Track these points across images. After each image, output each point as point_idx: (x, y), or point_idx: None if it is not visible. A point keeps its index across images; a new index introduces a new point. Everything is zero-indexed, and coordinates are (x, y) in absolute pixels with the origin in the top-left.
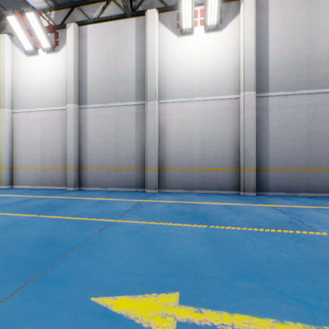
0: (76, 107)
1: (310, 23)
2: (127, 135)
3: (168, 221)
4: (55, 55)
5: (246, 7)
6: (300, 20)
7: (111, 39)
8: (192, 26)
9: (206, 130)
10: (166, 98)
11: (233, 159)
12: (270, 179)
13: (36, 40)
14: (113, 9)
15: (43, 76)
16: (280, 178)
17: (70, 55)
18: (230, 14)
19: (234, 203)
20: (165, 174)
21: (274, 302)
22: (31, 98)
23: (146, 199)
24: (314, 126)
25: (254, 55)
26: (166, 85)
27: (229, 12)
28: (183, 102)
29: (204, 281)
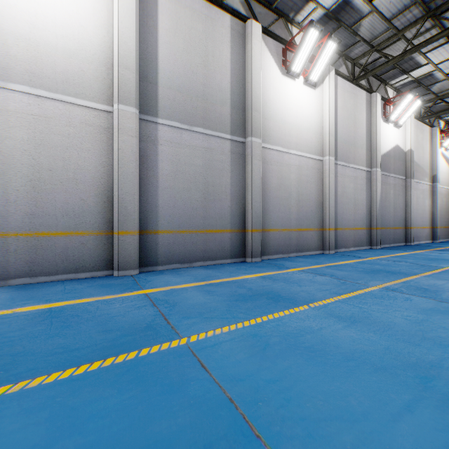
0: None
1: (207, 45)
2: None
3: None
4: None
5: None
6: (197, 35)
7: None
8: None
9: (43, 156)
10: None
11: (101, 216)
12: (160, 247)
13: None
14: None
15: None
16: (173, 244)
17: None
18: None
19: (80, 298)
20: None
21: None
22: None
23: None
24: (211, 176)
25: (136, 51)
26: None
27: None
28: None
29: None
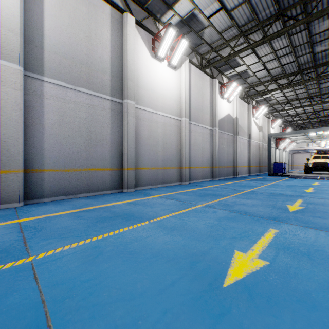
0: None
1: (90, 24)
2: None
3: None
4: None
5: None
6: (81, 15)
7: None
8: None
9: None
10: None
11: None
12: (46, 182)
13: None
14: None
15: None
16: (59, 180)
17: None
18: None
19: None
20: None
21: None
22: None
23: None
24: (94, 127)
25: (20, 17)
26: None
27: None
28: None
29: None
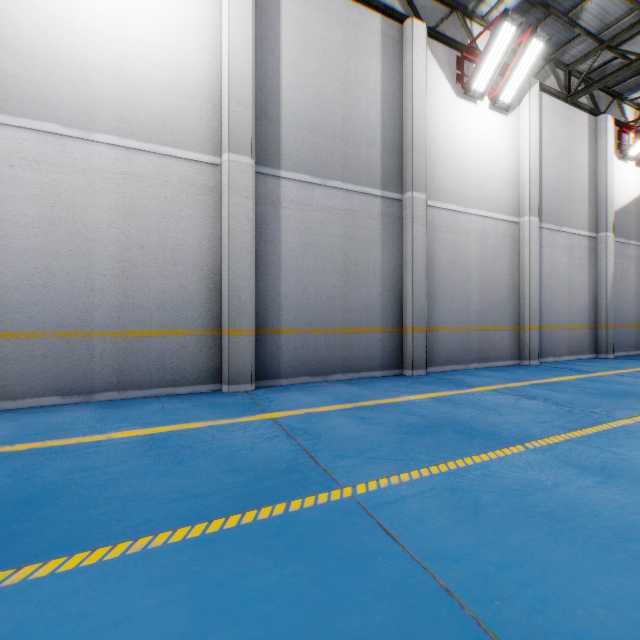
0: None
1: (348, 61)
2: None
3: None
4: None
5: None
6: (334, 48)
7: None
8: None
9: (134, 229)
10: None
11: (206, 309)
12: (284, 352)
13: None
14: None
15: None
16: (301, 348)
17: None
18: None
19: (187, 423)
20: None
21: None
22: None
23: None
24: (353, 251)
25: (252, 78)
26: None
27: None
28: (57, 136)
29: None
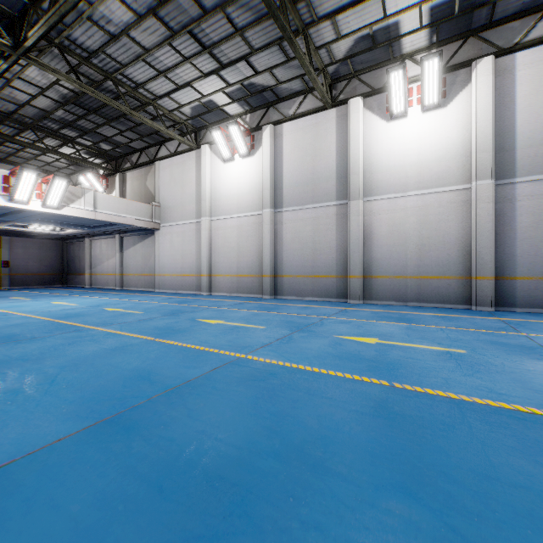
0: (272, 211)
1: None
2: (327, 240)
3: (374, 320)
4: (250, 159)
5: (479, 75)
6: None
7: (308, 135)
8: (405, 109)
9: (424, 230)
10: (372, 195)
11: (461, 265)
12: (518, 291)
13: (232, 146)
14: (311, 102)
15: (239, 182)
16: (533, 289)
17: (267, 158)
18: (457, 84)
19: (453, 315)
20: (371, 282)
21: (431, 344)
22: (227, 205)
23: (350, 308)
24: None
25: (491, 134)
26: (372, 179)
27: (456, 82)
28: (394, 198)
29: (394, 338)
